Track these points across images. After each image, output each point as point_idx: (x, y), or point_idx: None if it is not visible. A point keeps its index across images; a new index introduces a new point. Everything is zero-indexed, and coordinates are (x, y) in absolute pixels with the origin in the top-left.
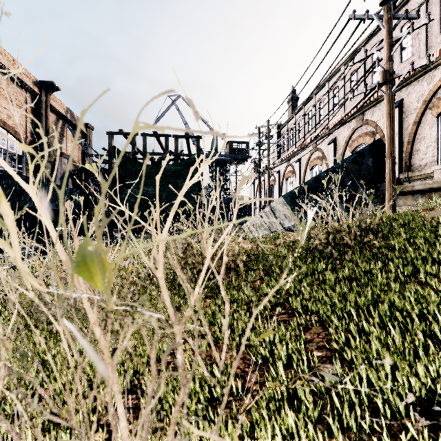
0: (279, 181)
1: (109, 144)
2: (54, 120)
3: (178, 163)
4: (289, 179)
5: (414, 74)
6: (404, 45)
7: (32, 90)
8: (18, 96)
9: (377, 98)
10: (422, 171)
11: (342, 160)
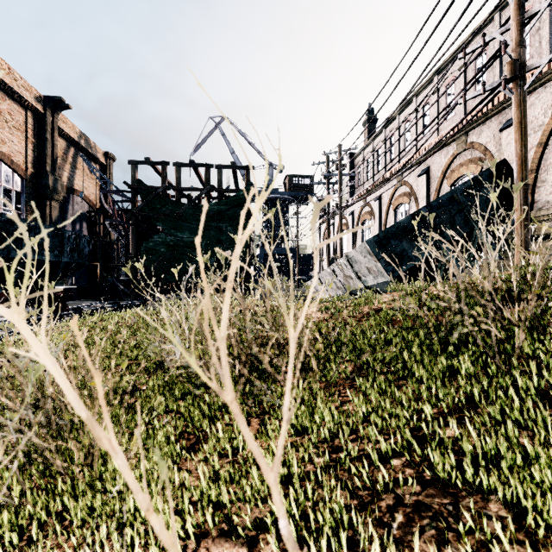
0: (353, 225)
1: (133, 176)
2: (64, 147)
3: (222, 202)
4: (366, 223)
5: (539, 78)
6: None
7: (34, 108)
8: (16, 115)
9: (486, 113)
10: (550, 209)
11: (451, 191)
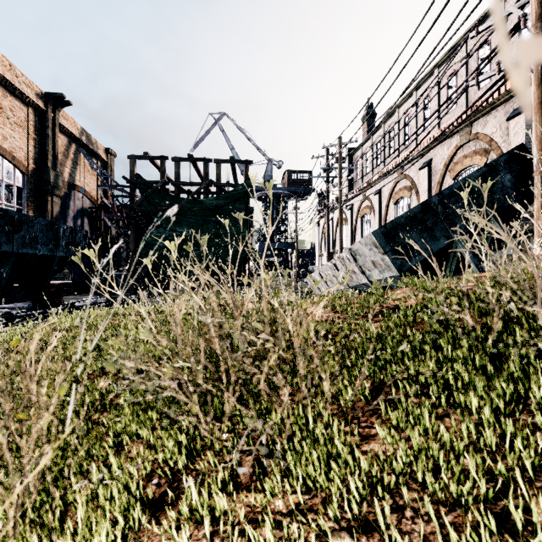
0: (352, 220)
1: (131, 171)
2: (65, 143)
3: (221, 196)
4: (366, 217)
5: None
6: (524, 33)
7: (36, 104)
8: (18, 111)
9: (492, 102)
10: None
11: (465, 178)
